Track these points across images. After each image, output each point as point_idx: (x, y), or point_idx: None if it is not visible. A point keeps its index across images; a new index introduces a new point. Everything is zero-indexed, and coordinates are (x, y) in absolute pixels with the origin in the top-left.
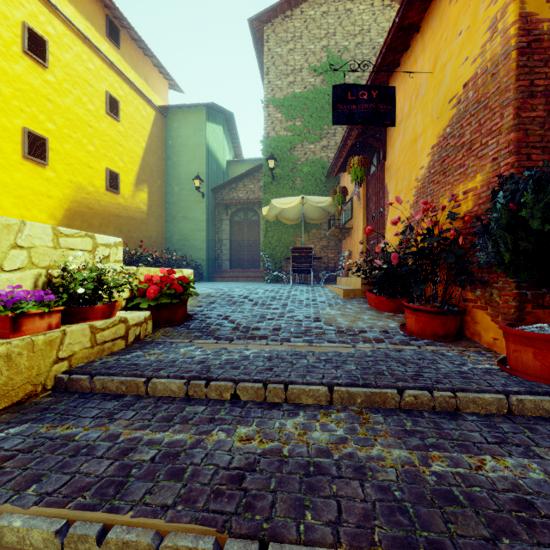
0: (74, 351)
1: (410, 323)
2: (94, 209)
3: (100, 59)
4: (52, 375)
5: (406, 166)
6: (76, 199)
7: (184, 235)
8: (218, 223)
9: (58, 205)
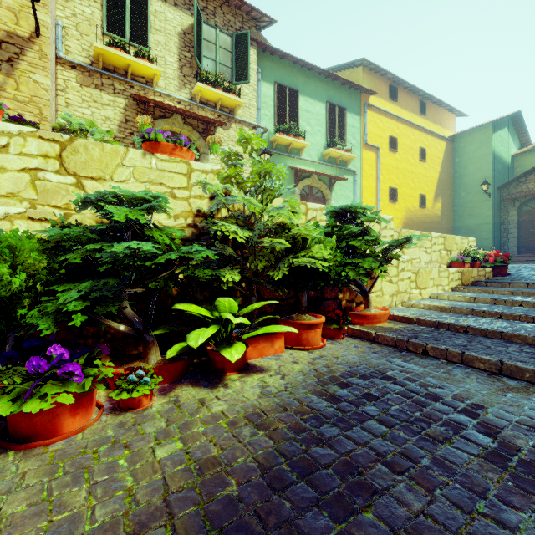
0: (474, 275)
1: None
2: (414, 220)
3: (416, 130)
4: (471, 281)
5: None
6: (406, 217)
7: (470, 229)
8: (504, 215)
9: (399, 222)
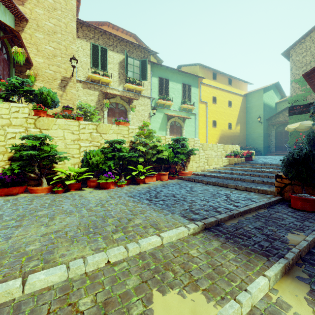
0: (235, 161)
1: None
2: (225, 135)
3: (226, 92)
4: (234, 163)
5: None
6: (221, 134)
7: (253, 139)
8: (269, 132)
9: (218, 136)
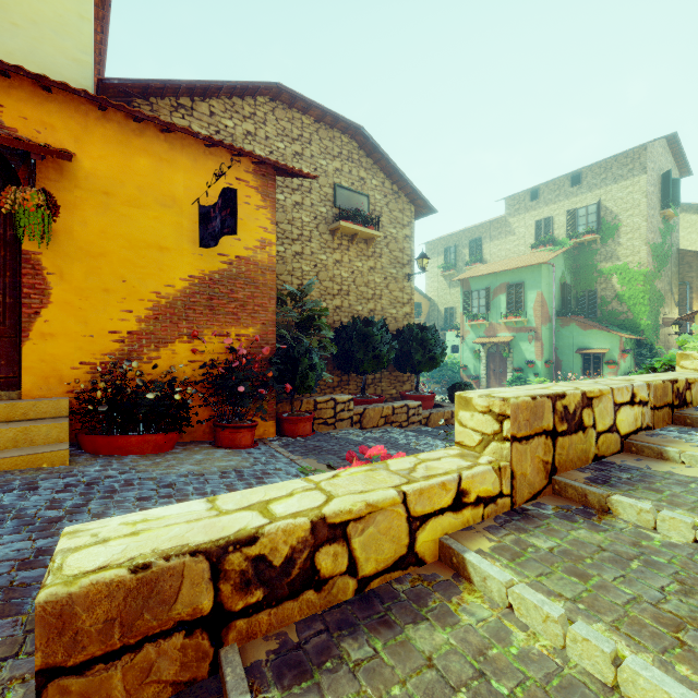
0: None
1: (246, 440)
2: None
3: None
4: None
5: (128, 264)
6: None
7: None
8: None
9: None
